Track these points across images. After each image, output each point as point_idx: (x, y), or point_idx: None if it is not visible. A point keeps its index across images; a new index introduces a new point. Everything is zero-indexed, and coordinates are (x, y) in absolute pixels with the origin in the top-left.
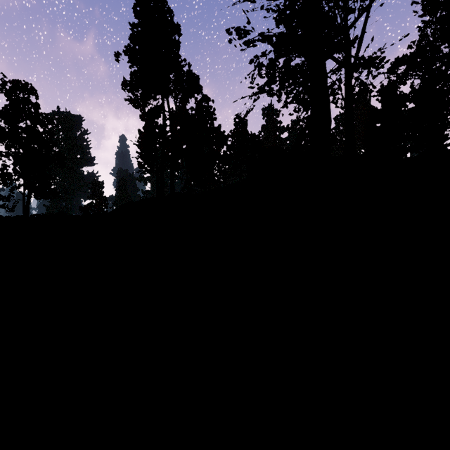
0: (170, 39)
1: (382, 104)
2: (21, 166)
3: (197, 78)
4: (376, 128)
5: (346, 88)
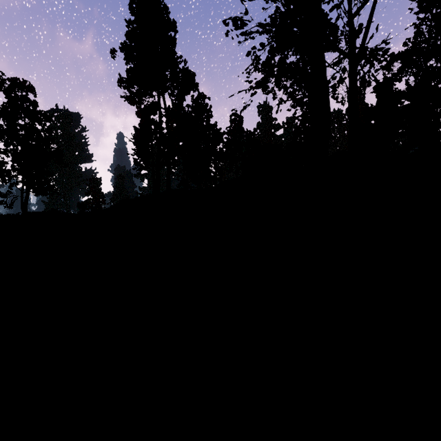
0: (166, 35)
1: (378, 101)
2: (19, 163)
3: (193, 75)
4: (372, 125)
5: (351, 80)
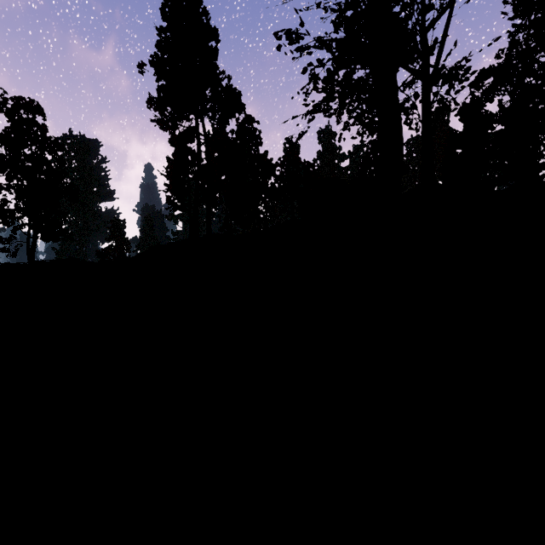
0: (206, 46)
1: (465, 126)
2: (25, 201)
3: (238, 94)
4: (457, 155)
5: (424, 105)
